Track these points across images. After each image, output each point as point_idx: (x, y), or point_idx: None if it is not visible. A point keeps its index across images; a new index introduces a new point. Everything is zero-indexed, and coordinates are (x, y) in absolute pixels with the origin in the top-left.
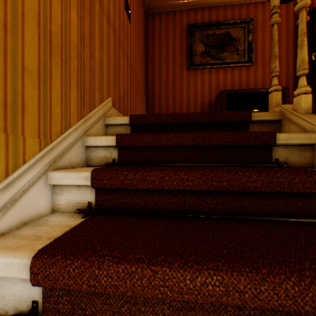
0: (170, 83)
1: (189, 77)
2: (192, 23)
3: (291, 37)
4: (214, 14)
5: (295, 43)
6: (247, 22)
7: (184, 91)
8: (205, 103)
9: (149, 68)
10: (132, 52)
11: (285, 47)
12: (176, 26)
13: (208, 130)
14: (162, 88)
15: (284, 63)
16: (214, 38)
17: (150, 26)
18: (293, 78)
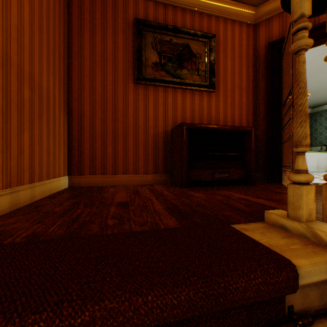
0: (109, 99)
1: (138, 94)
2: (142, 19)
3: (251, 67)
4: (171, 14)
5: (254, 75)
6: (209, 37)
7: (130, 113)
8: (160, 134)
9: (74, 71)
10: (16, 36)
11: (246, 77)
12: (118, 16)
13: (190, 326)
14: (97, 105)
15: (244, 95)
16: (170, 47)
17: (76, 3)
18: (253, 113)
